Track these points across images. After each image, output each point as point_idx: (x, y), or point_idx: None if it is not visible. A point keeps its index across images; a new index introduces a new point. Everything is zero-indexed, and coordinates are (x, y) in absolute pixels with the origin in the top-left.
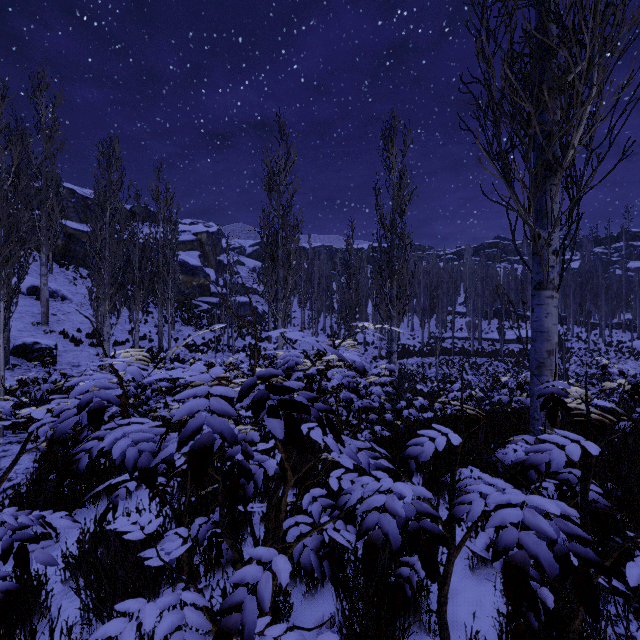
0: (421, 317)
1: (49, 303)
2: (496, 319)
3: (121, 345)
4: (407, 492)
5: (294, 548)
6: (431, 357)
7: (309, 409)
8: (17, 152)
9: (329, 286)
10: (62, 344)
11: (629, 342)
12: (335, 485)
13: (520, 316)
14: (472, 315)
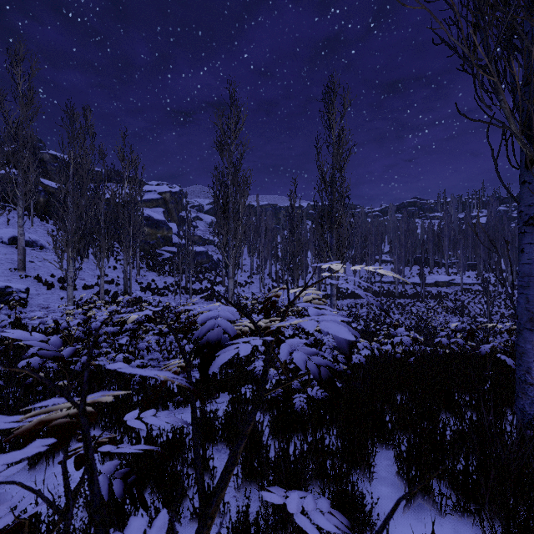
0: (353, 264)
1: (28, 251)
2: (416, 266)
3: (90, 288)
4: None
5: None
6: (362, 298)
7: None
8: None
9: (274, 238)
10: (35, 288)
11: None
12: None
13: (436, 263)
14: (397, 262)
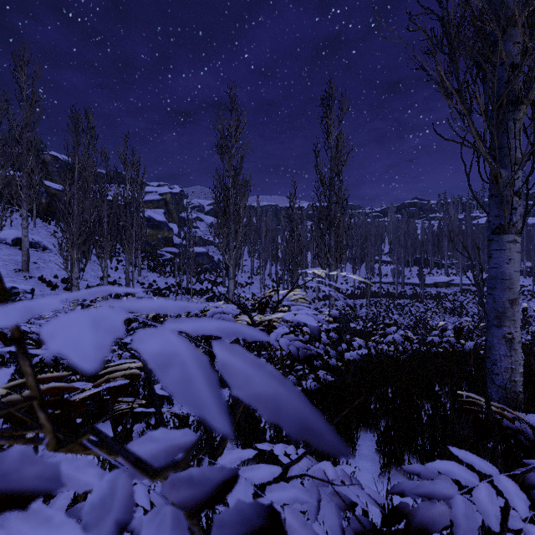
0: (353, 265)
1: (31, 253)
2: (416, 267)
3: None
4: None
5: None
6: (361, 299)
7: None
8: None
9: (274, 238)
10: (39, 288)
11: (530, 286)
12: None
13: (436, 264)
14: (396, 263)
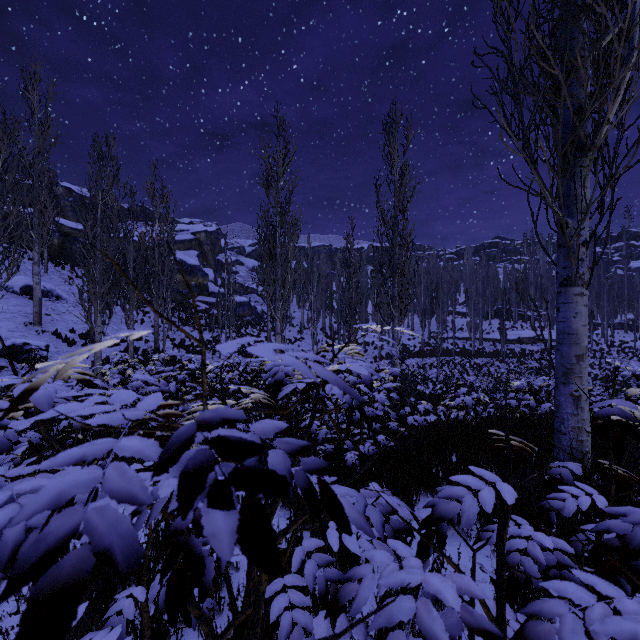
0: (422, 317)
1: (43, 303)
2: (497, 319)
3: (116, 346)
4: (450, 598)
5: (280, 627)
6: (432, 357)
7: (288, 485)
8: (4, 146)
9: (329, 286)
10: (54, 345)
11: (631, 342)
12: (335, 542)
13: (521, 316)
14: (473, 315)
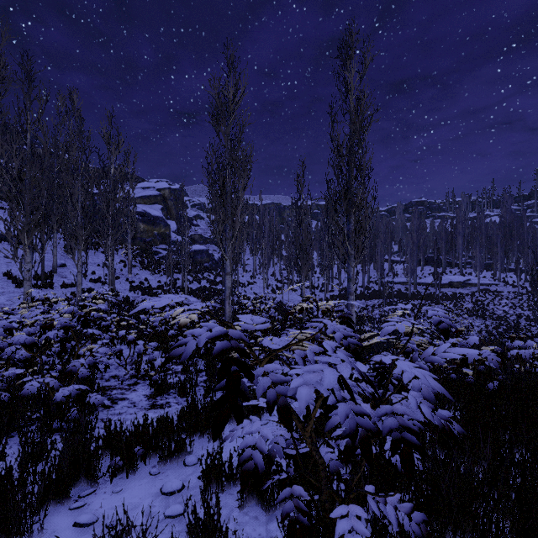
0: (362, 263)
1: (5, 246)
2: (427, 266)
3: (70, 287)
4: None
5: None
6: (373, 300)
7: None
8: None
9: (278, 236)
10: (2, 285)
11: None
12: None
13: (448, 263)
14: (409, 261)
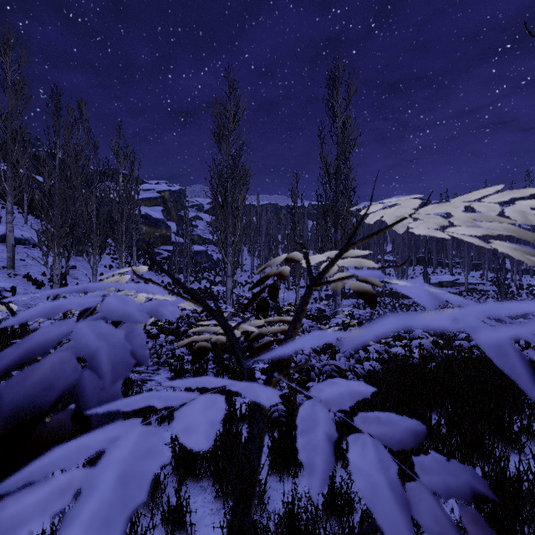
0: None
1: (20, 249)
2: (419, 266)
3: None
4: None
5: None
6: None
7: None
8: None
9: (275, 237)
10: (24, 287)
11: None
12: None
13: (440, 263)
14: (400, 262)
